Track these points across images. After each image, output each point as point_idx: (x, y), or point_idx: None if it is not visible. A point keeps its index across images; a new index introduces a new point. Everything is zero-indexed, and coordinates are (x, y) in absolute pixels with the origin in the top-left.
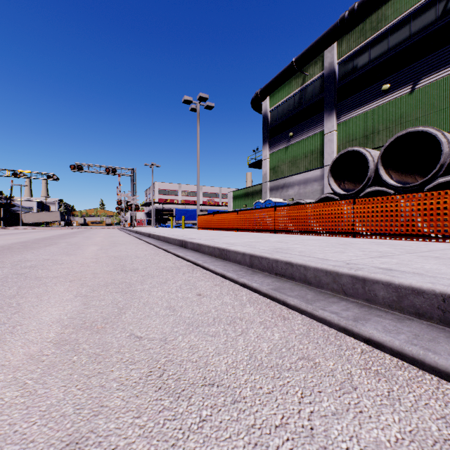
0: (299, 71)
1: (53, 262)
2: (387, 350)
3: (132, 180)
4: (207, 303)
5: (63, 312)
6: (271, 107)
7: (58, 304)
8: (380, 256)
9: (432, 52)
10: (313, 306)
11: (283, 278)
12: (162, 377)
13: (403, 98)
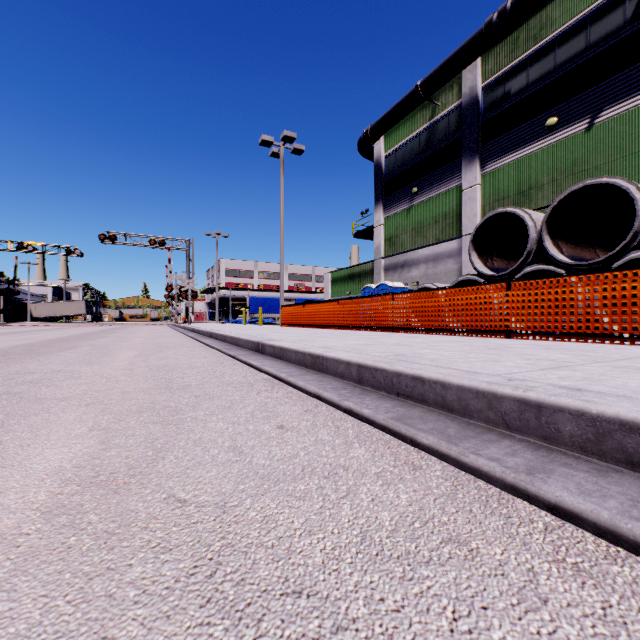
0: (426, 99)
1: (66, 375)
2: (587, 526)
3: (188, 256)
4: (293, 441)
5: (67, 456)
6: (387, 152)
7: (61, 442)
8: (554, 368)
9: (619, 71)
10: (459, 448)
11: (408, 400)
12: (214, 579)
13: (576, 137)
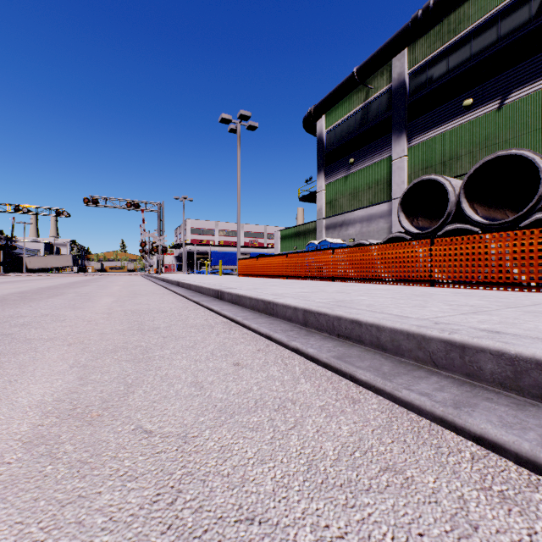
0: (361, 83)
1: (53, 318)
2: (510, 456)
3: (159, 216)
4: (247, 377)
5: (49, 391)
6: (328, 128)
7: (44, 378)
8: (474, 312)
9: (525, 59)
10: (393, 384)
11: (347, 341)
12: (175, 506)
13: (489, 115)
